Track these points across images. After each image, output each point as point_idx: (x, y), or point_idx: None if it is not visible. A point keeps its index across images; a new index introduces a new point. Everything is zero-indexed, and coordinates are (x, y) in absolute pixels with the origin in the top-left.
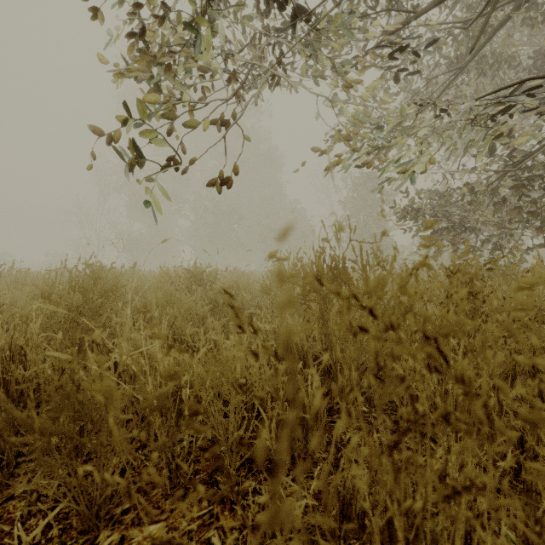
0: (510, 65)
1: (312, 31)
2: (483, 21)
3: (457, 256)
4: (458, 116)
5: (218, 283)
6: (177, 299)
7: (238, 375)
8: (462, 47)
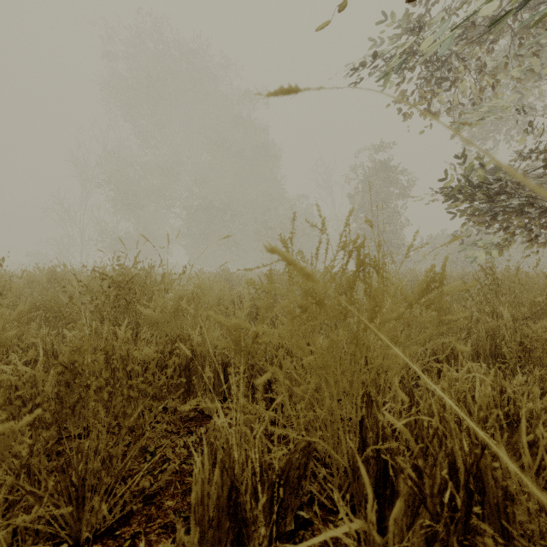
0: None
1: None
2: None
3: None
4: None
5: (157, 299)
6: None
7: None
8: None
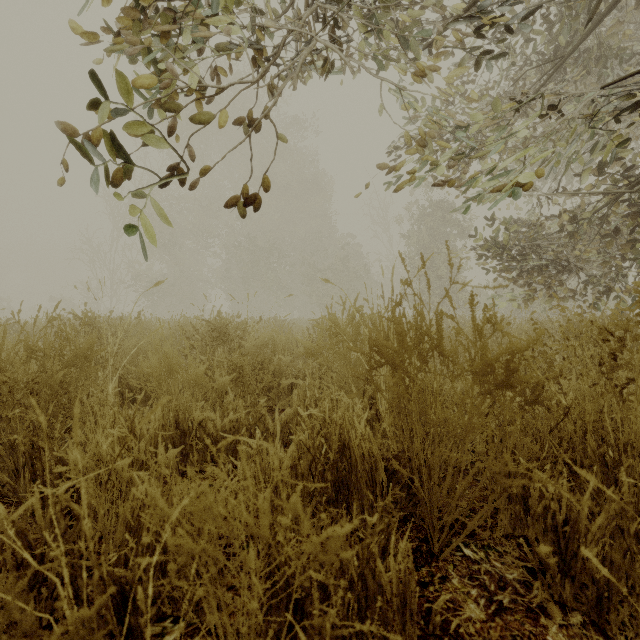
0: (621, 59)
1: (374, 2)
2: (587, 5)
3: (621, 309)
4: (578, 110)
5: (248, 339)
6: (182, 368)
7: (251, 564)
8: (561, 37)
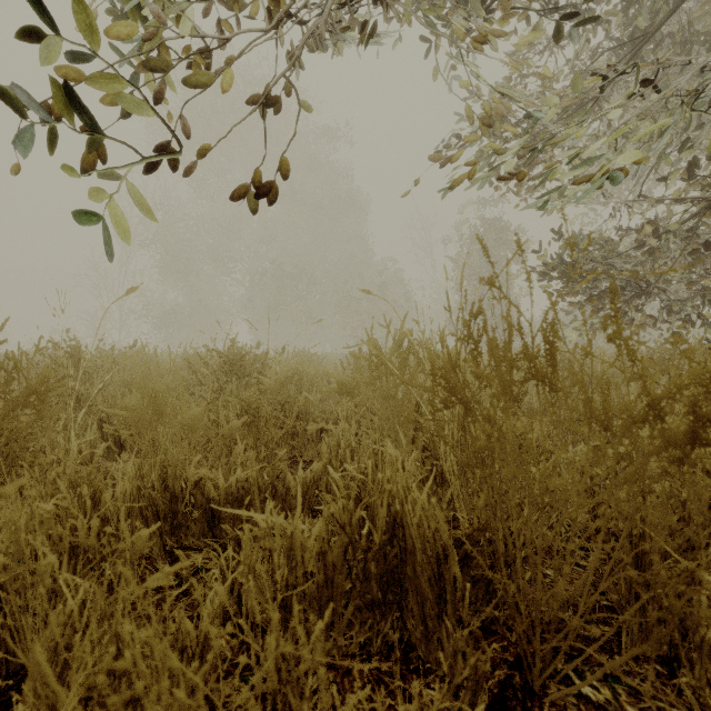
0: None
1: None
2: None
3: None
4: (686, 79)
5: (268, 373)
6: (172, 409)
7: None
8: (641, 17)
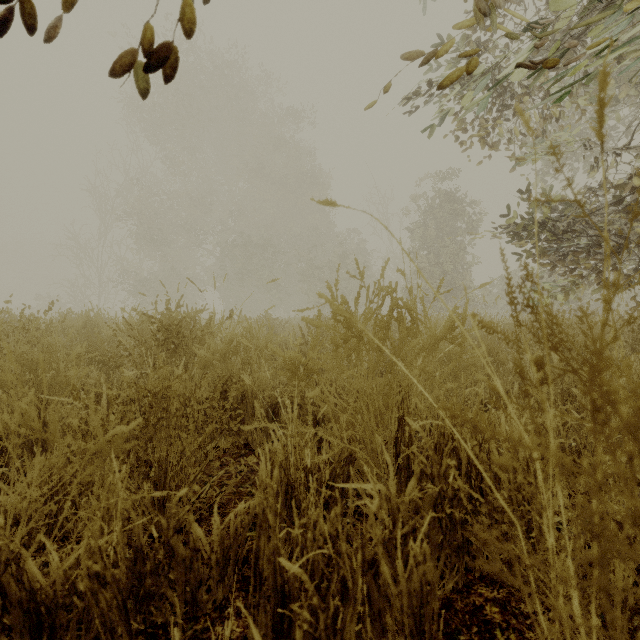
0: None
1: None
2: None
3: None
4: None
5: (207, 342)
6: None
7: None
8: None
